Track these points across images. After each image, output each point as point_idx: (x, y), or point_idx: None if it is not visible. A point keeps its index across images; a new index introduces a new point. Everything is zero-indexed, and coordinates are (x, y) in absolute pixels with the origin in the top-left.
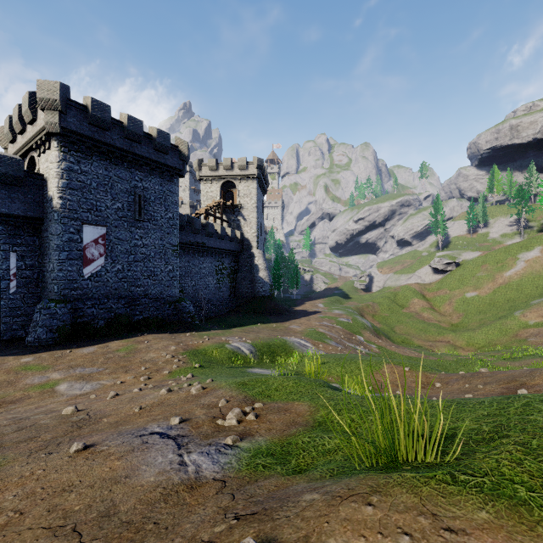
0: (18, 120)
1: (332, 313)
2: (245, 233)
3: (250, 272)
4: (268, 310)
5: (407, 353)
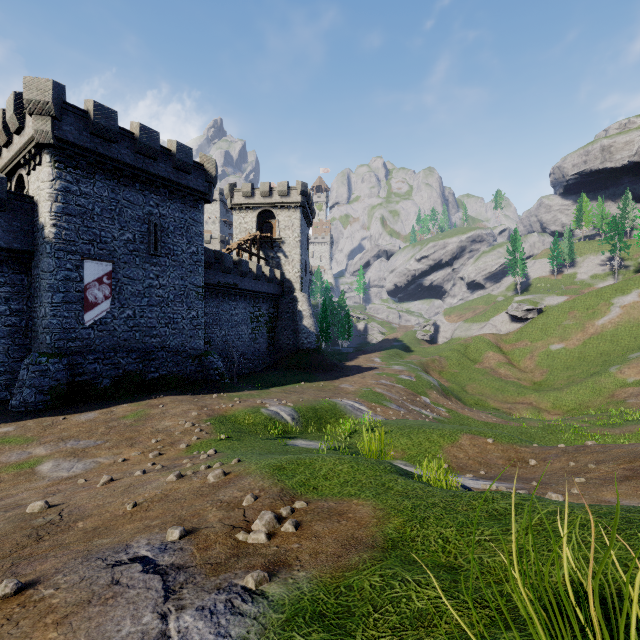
0: (2, 128)
1: (391, 369)
2: (286, 273)
3: (293, 320)
4: (314, 366)
5: (483, 418)
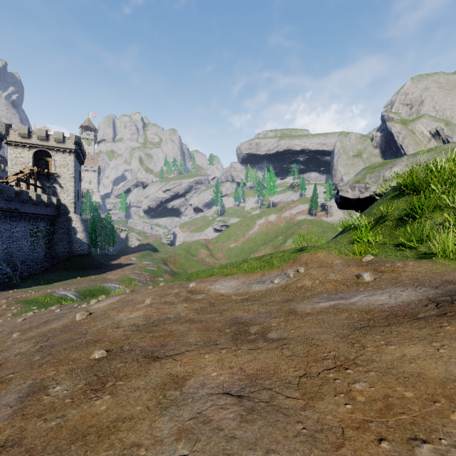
0: None
1: (142, 264)
2: (62, 199)
3: (68, 234)
4: (86, 266)
5: None
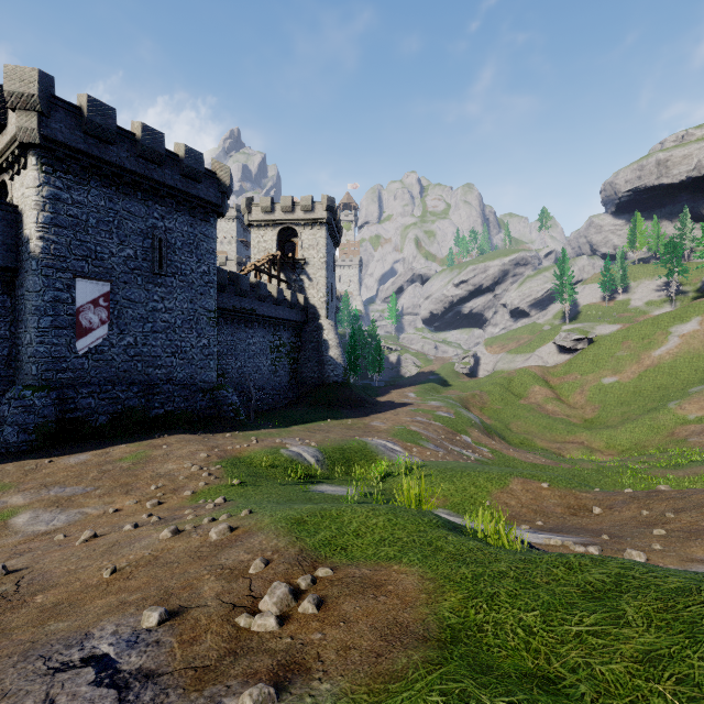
0: None
1: (427, 405)
2: (310, 298)
3: (317, 350)
4: (341, 402)
5: (531, 459)
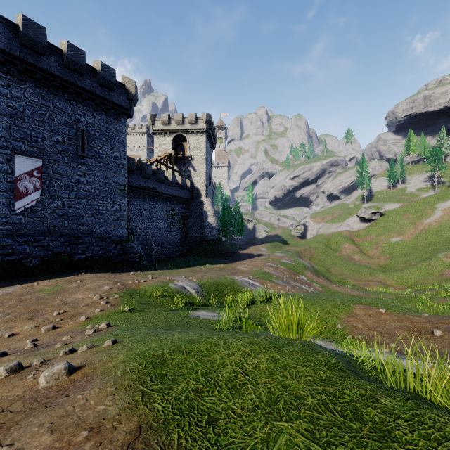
0: None
1: (274, 255)
2: (195, 183)
3: (200, 218)
4: (216, 253)
5: (349, 291)
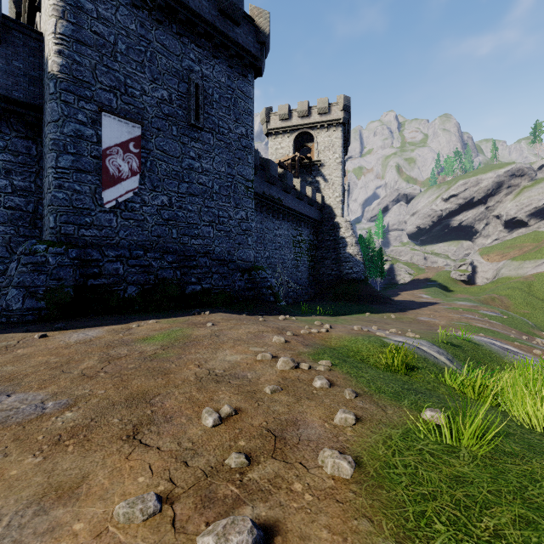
0: None
1: (458, 304)
2: (326, 198)
3: (334, 248)
4: (365, 298)
5: None
